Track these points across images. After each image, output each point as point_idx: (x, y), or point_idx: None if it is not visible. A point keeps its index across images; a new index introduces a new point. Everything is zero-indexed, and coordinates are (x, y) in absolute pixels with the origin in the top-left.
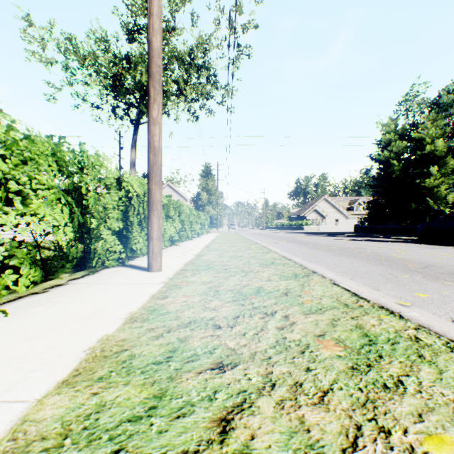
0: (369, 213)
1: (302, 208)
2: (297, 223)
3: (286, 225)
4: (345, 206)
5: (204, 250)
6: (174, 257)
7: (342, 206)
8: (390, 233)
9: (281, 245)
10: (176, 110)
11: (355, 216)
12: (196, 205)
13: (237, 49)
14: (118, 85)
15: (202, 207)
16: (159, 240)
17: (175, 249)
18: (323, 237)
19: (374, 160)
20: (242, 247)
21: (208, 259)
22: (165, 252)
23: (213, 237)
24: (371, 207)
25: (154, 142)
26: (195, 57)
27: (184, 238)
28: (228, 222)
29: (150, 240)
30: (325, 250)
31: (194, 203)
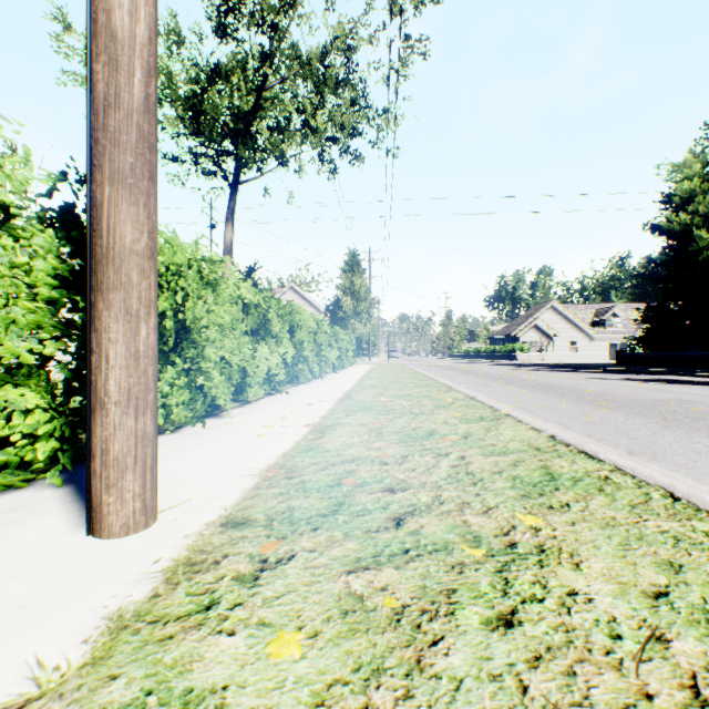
0: (649, 328)
1: (512, 322)
2: (504, 349)
3: (484, 351)
4: (588, 318)
5: (338, 407)
6: (253, 436)
7: (582, 318)
8: (695, 367)
9: (502, 393)
10: (299, 153)
11: (607, 336)
12: (334, 318)
13: (405, 44)
14: (200, 112)
15: (344, 321)
16: (132, 406)
17: (275, 403)
18: (566, 373)
19: (659, 232)
20: (424, 399)
21: (340, 446)
22: (244, 415)
23: (362, 374)
24: (652, 318)
25: (112, 11)
26: (332, 67)
27: (303, 377)
28: (388, 346)
29: (93, 409)
30: (619, 409)
31: (330, 315)
